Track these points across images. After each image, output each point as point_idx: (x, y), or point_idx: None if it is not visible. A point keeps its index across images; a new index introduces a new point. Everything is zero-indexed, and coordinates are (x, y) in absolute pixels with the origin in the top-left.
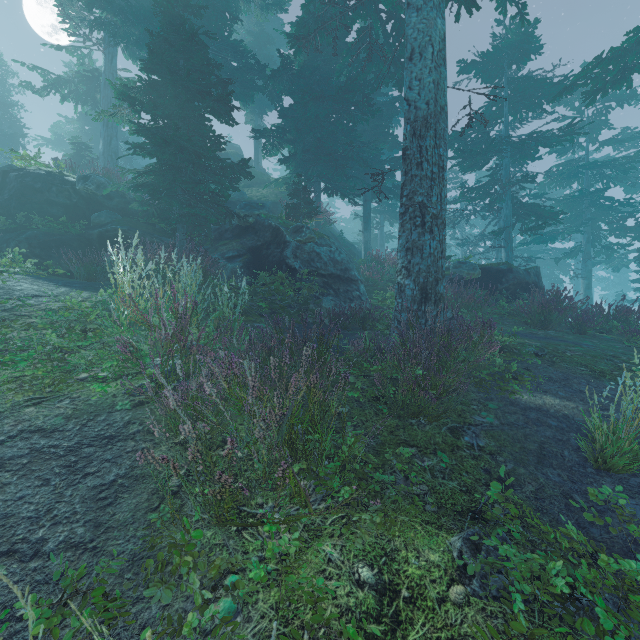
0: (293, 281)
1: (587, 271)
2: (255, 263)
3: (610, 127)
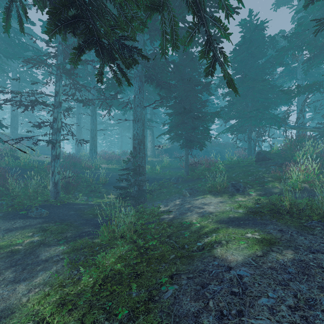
0: None
1: None
2: None
3: None
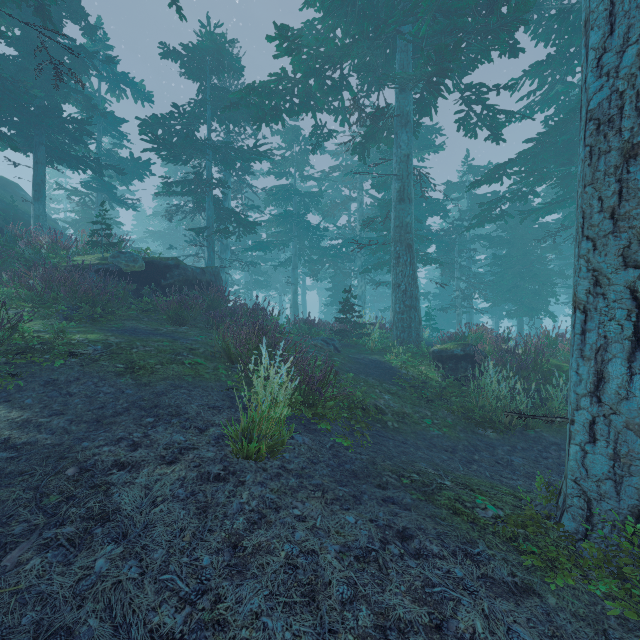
0: None
1: (295, 279)
2: None
3: (311, 167)
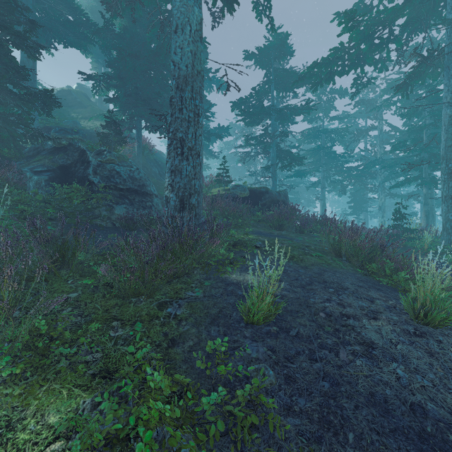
0: (90, 192)
1: (323, 195)
2: (62, 177)
3: (335, 109)
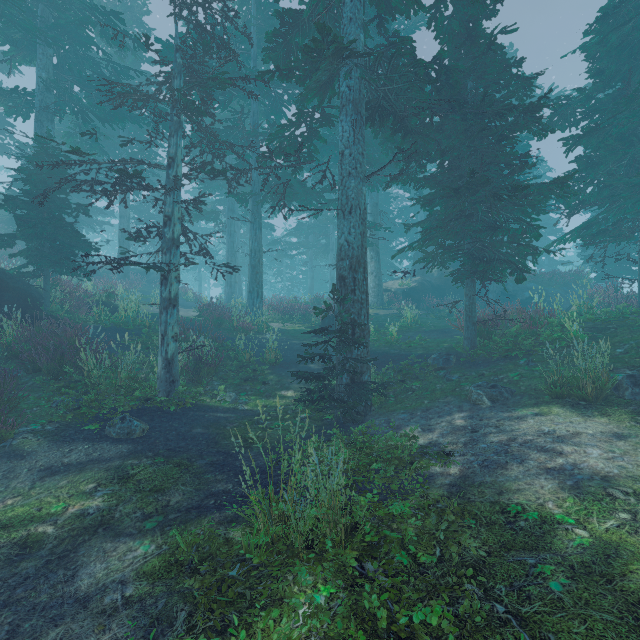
0: None
1: (200, 277)
2: None
3: None
